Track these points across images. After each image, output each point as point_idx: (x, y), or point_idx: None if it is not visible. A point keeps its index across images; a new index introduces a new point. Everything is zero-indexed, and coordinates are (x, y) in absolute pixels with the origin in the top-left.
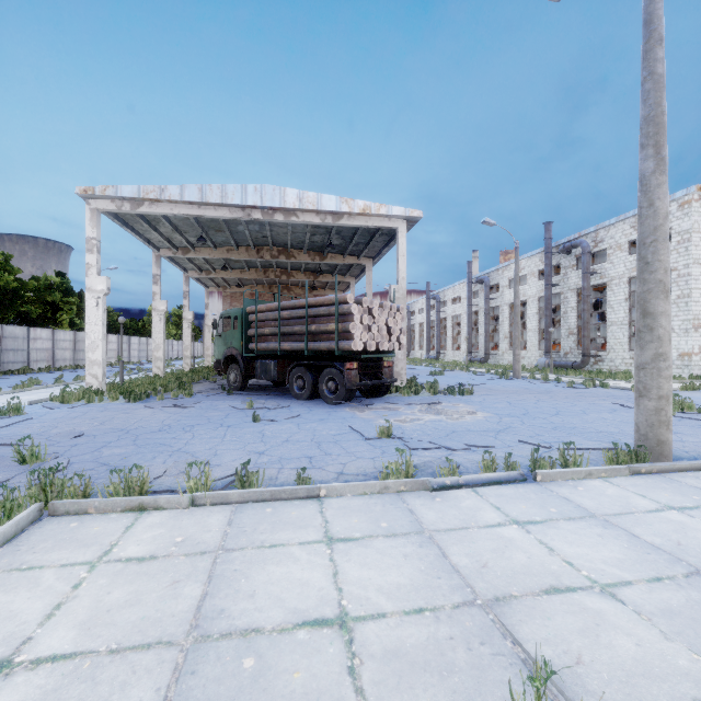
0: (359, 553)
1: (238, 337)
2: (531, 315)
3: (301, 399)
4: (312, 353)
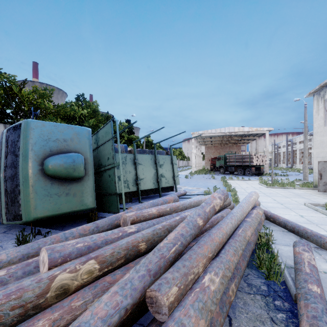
0: (256, 182)
1: (223, 162)
2: None
3: (240, 175)
4: (243, 165)
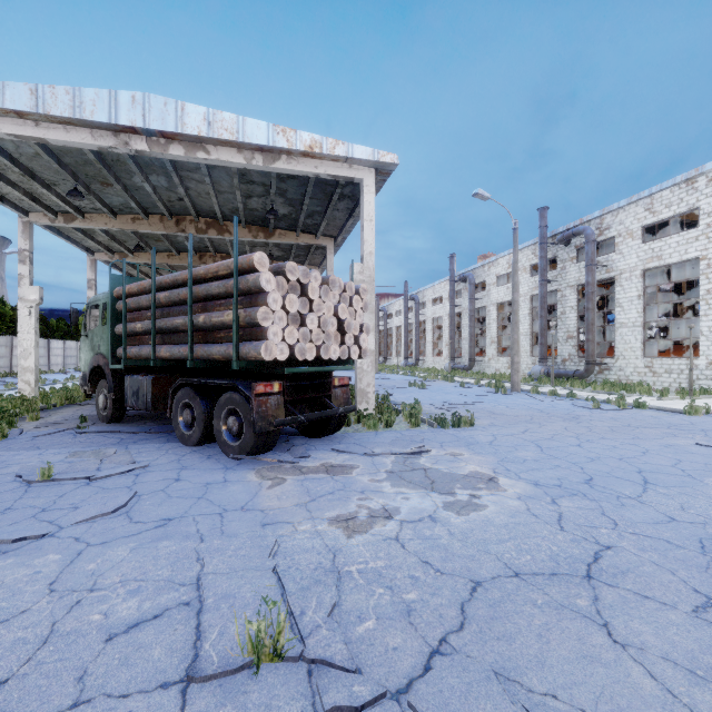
0: None
1: (106, 338)
2: (522, 317)
3: (189, 444)
4: (203, 364)
